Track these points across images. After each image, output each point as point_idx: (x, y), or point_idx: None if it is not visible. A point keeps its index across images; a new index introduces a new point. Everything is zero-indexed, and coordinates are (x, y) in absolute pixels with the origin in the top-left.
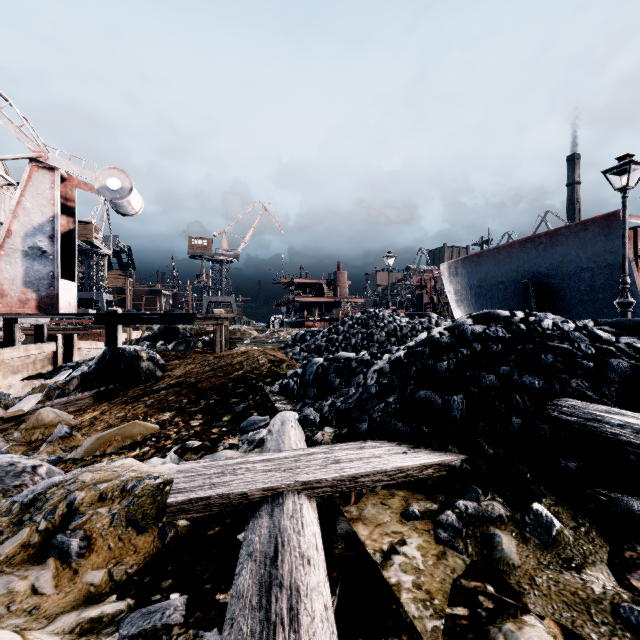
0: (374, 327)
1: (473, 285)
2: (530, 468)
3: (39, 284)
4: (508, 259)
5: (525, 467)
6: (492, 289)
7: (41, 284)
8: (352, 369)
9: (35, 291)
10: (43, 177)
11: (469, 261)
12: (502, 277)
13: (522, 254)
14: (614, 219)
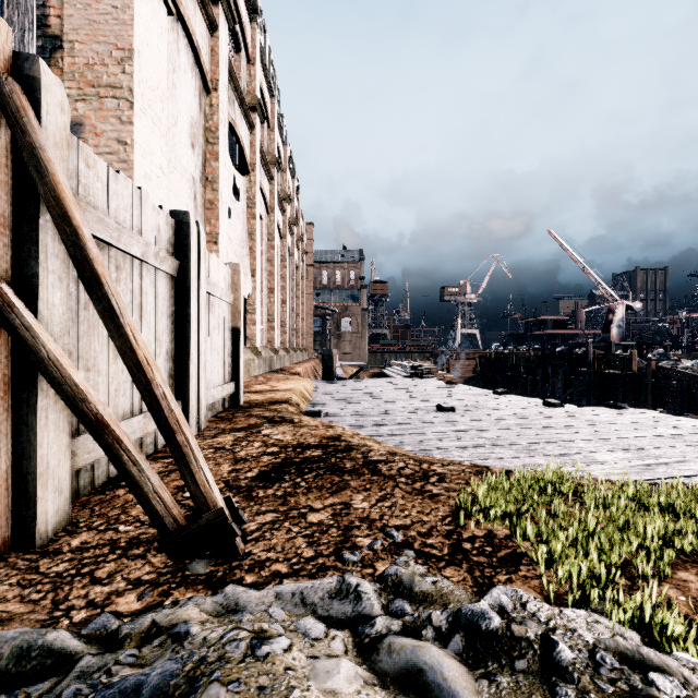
0: None
1: None
2: None
3: (619, 335)
4: None
5: None
6: None
7: (620, 334)
8: None
9: (619, 336)
10: (620, 306)
11: None
12: None
13: None
14: None
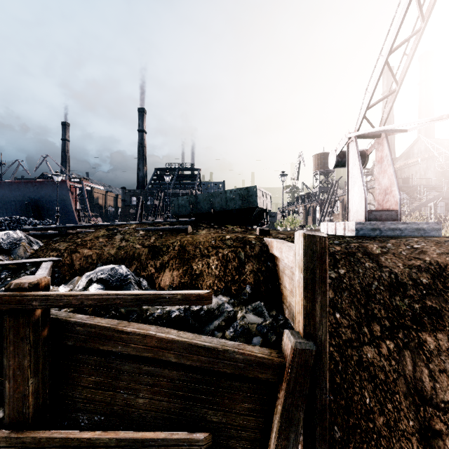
0: None
1: None
2: None
3: None
4: (18, 189)
5: None
6: (7, 204)
7: None
8: None
9: None
10: None
11: None
12: (14, 198)
13: (26, 188)
14: (65, 183)
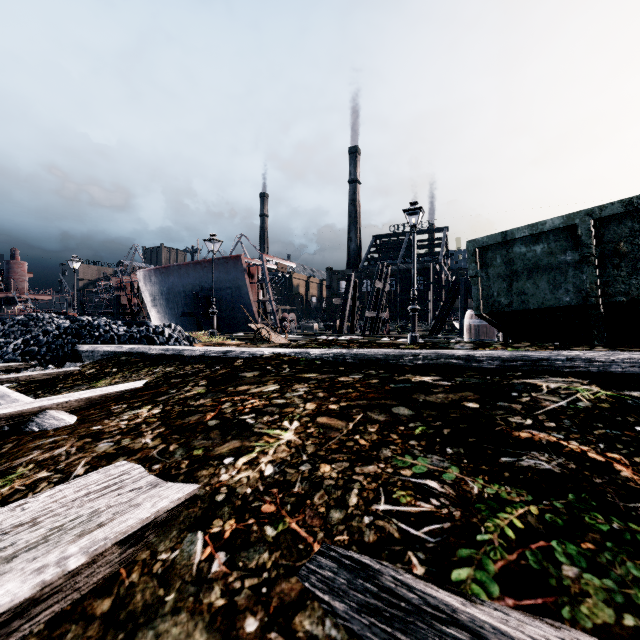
0: (34, 326)
1: (164, 292)
2: (59, 362)
3: None
4: (187, 274)
5: (57, 361)
6: (177, 296)
7: None
8: (1, 346)
9: None
10: None
11: (160, 272)
12: (184, 287)
13: (195, 272)
14: (239, 259)
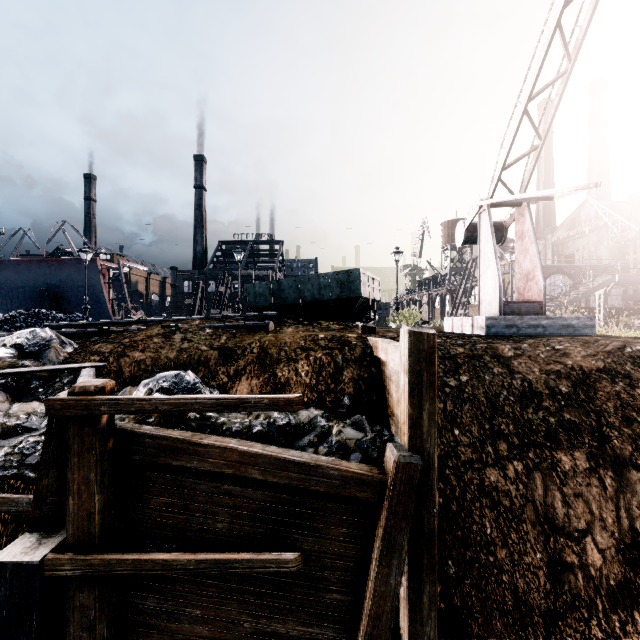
0: None
1: None
2: None
3: None
4: (28, 271)
5: None
6: (13, 291)
7: None
8: None
9: None
10: None
11: None
12: (22, 283)
13: (39, 269)
14: (95, 262)
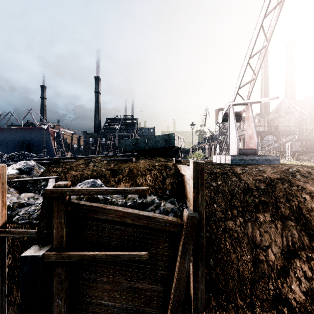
0: None
1: None
2: None
3: None
4: (15, 133)
5: None
6: (8, 143)
7: None
8: None
9: None
10: None
11: None
12: (13, 139)
13: (21, 132)
14: (48, 129)
